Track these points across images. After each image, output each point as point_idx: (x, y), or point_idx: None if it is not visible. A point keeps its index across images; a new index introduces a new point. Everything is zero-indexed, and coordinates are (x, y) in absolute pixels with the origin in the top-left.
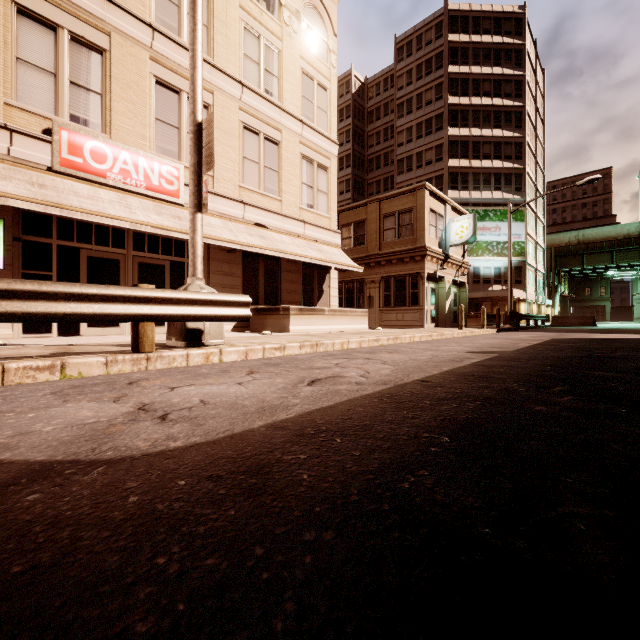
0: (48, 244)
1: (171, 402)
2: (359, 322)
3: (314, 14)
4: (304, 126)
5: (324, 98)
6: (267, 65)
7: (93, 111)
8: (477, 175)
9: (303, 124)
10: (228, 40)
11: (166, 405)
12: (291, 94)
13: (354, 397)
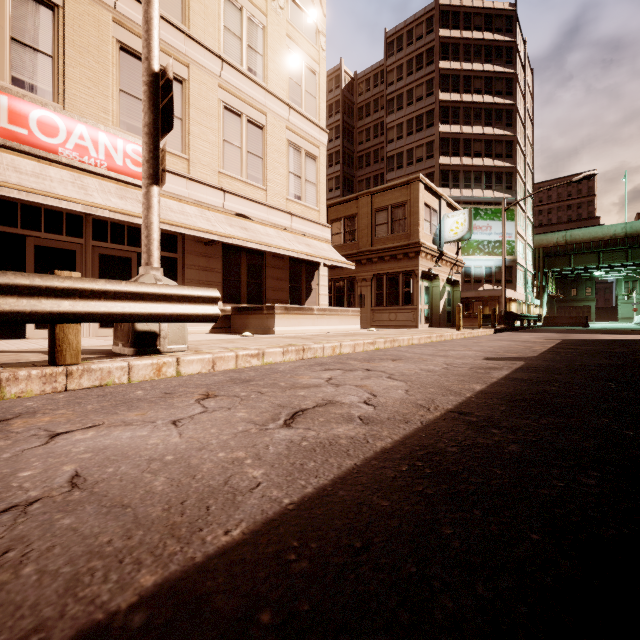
0: None
1: (9, 482)
2: (350, 322)
3: None
4: (291, 110)
5: (313, 82)
6: (250, 41)
7: (42, 75)
8: (468, 173)
9: (290, 108)
10: (206, 9)
11: None
12: (277, 75)
13: (363, 459)
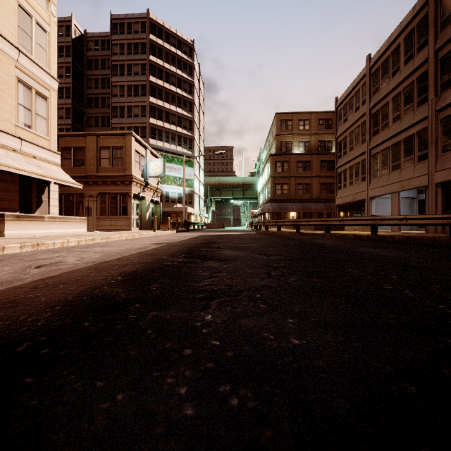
0: None
1: None
2: (78, 227)
3: None
4: (21, 54)
5: (43, 37)
6: None
7: None
8: (168, 133)
9: (20, 51)
10: None
11: None
12: (5, 19)
13: (72, 270)
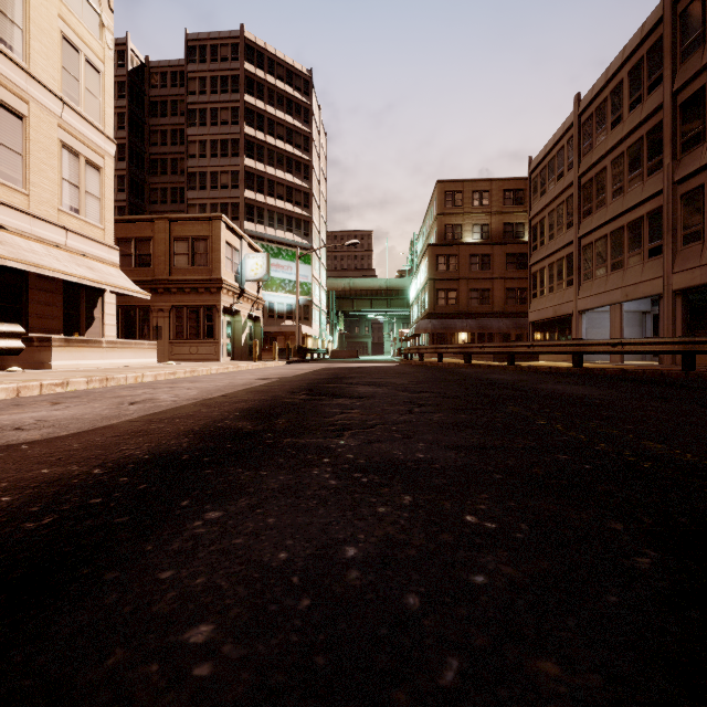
0: None
1: (5, 424)
2: (147, 356)
3: None
4: (66, 107)
5: (96, 81)
6: (3, 5)
7: None
8: (272, 213)
9: (64, 104)
10: None
11: (4, 425)
12: (45, 59)
13: (176, 406)
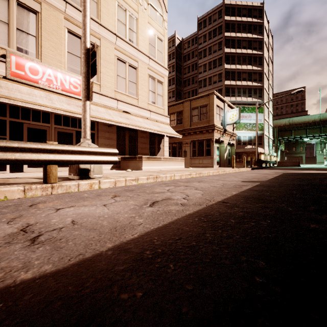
0: (4, 120)
1: (49, 222)
2: (179, 164)
3: (155, 0)
4: (150, 59)
5: (161, 45)
6: (130, 26)
7: (31, 46)
8: (239, 89)
9: (149, 58)
10: (108, 11)
11: (44, 226)
12: (143, 42)
13: (181, 216)
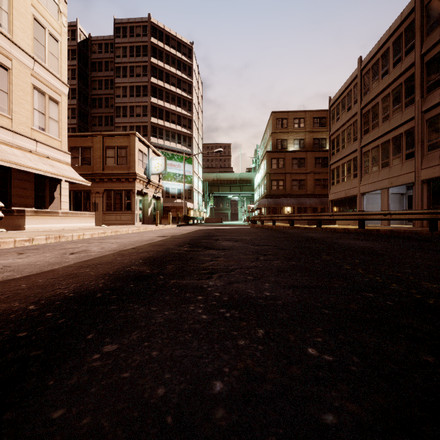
0: None
1: None
2: (88, 221)
3: None
4: (36, 63)
5: (55, 47)
6: None
7: None
8: (168, 132)
9: (35, 61)
10: None
11: None
12: (22, 32)
13: (100, 256)
